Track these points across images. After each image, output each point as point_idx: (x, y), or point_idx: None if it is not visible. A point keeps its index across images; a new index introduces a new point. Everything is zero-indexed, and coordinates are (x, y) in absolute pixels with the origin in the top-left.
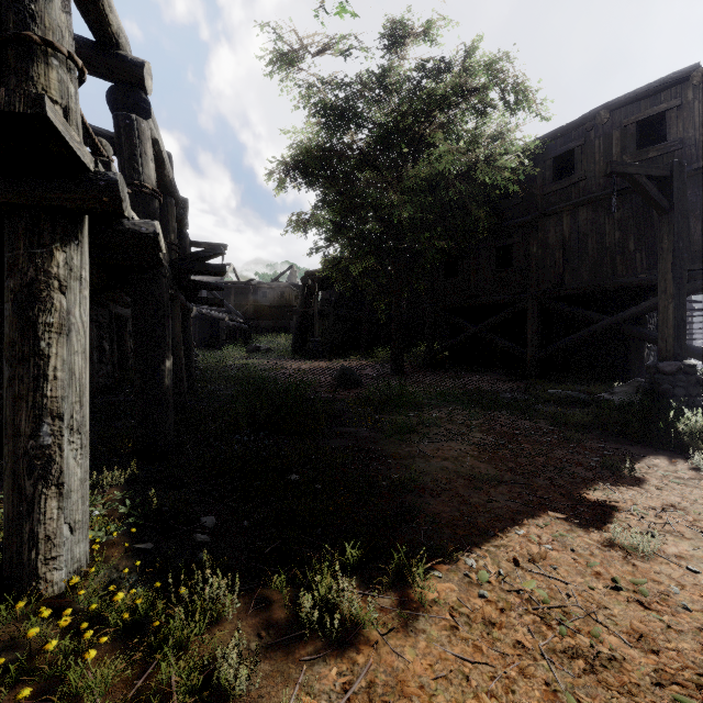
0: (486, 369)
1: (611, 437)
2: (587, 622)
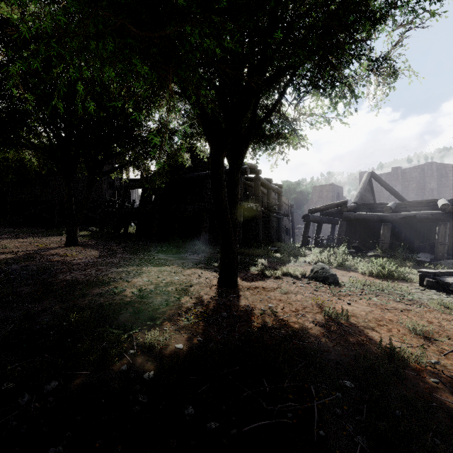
0: (40, 226)
1: (55, 235)
2: (15, 241)
